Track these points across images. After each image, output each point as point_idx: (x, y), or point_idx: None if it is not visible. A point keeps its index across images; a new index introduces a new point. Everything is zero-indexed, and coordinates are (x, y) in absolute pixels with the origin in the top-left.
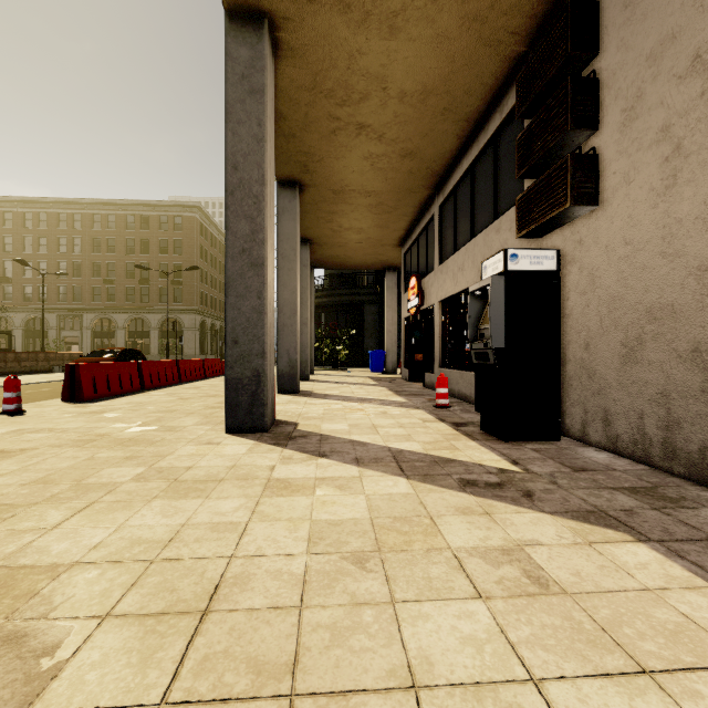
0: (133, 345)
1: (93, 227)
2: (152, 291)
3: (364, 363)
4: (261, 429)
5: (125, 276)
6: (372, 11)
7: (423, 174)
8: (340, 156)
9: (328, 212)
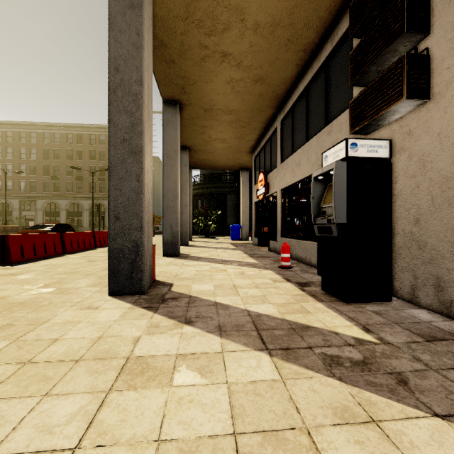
0: (71, 221)
1: (44, 141)
2: (84, 185)
3: (227, 233)
4: (139, 292)
5: (66, 174)
6: None
7: (269, 96)
8: (208, 80)
9: (201, 126)
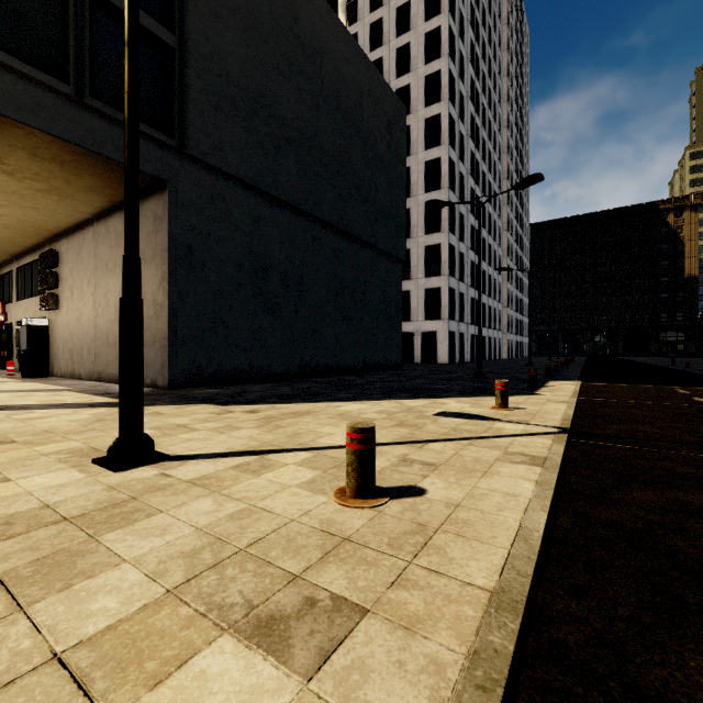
0: None
1: None
2: None
3: None
4: None
5: None
6: None
7: (2, 252)
8: None
9: None
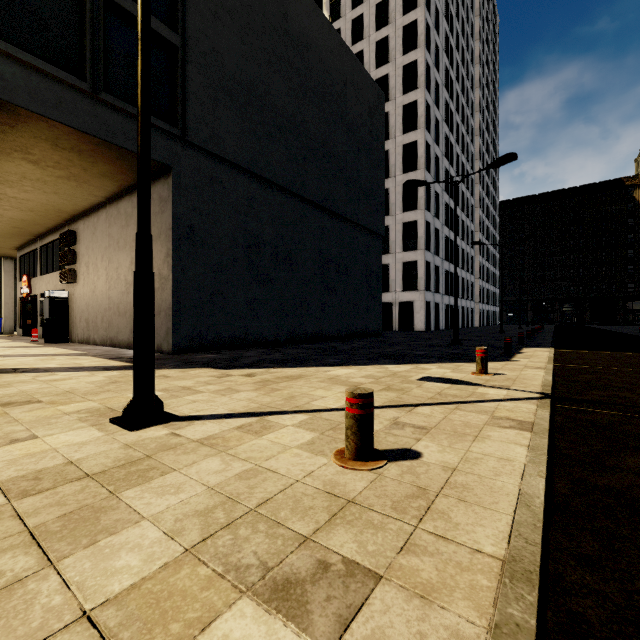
0: None
1: None
2: None
3: None
4: None
5: None
6: None
7: (28, 233)
8: None
9: None
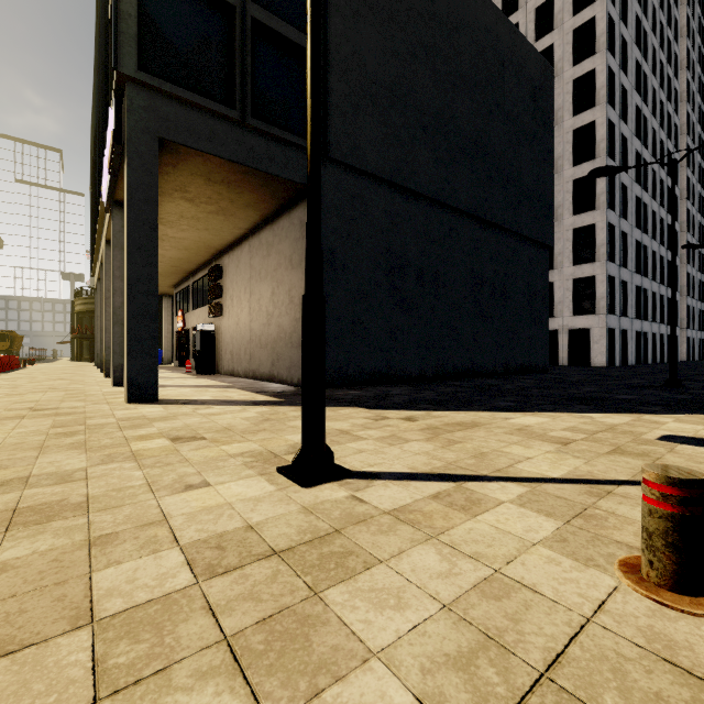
0: None
1: None
2: None
3: None
4: None
5: None
6: (160, 248)
7: (183, 271)
8: None
9: None
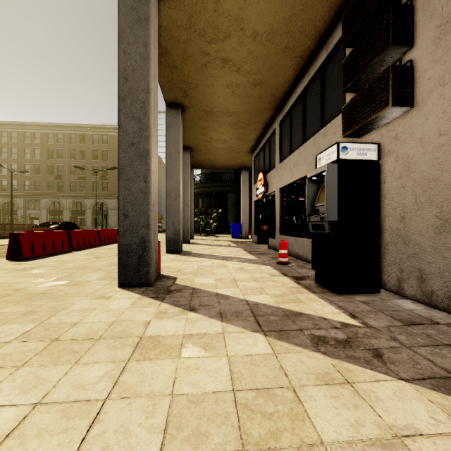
0: (75, 219)
1: (48, 141)
2: (87, 184)
3: (227, 231)
4: (146, 284)
5: (69, 174)
6: None
7: (268, 99)
8: (209, 84)
9: (202, 128)
